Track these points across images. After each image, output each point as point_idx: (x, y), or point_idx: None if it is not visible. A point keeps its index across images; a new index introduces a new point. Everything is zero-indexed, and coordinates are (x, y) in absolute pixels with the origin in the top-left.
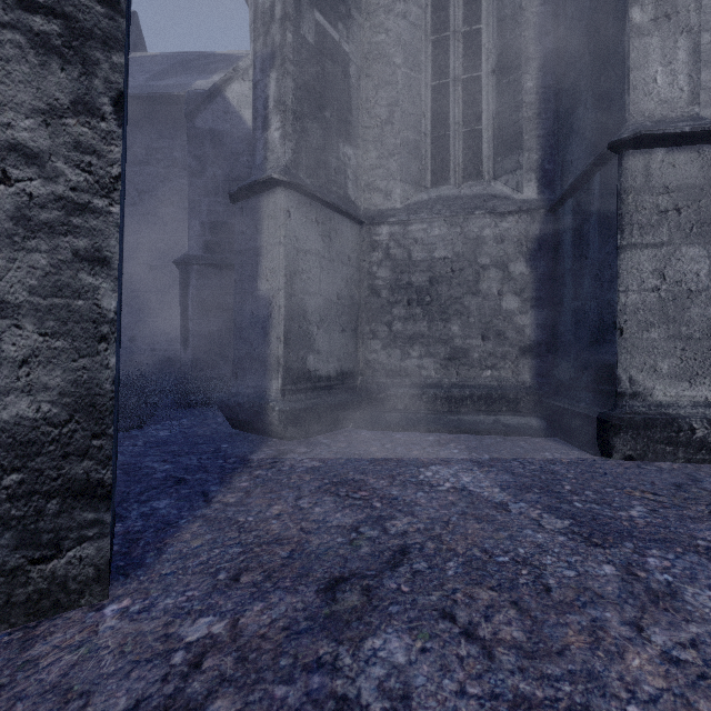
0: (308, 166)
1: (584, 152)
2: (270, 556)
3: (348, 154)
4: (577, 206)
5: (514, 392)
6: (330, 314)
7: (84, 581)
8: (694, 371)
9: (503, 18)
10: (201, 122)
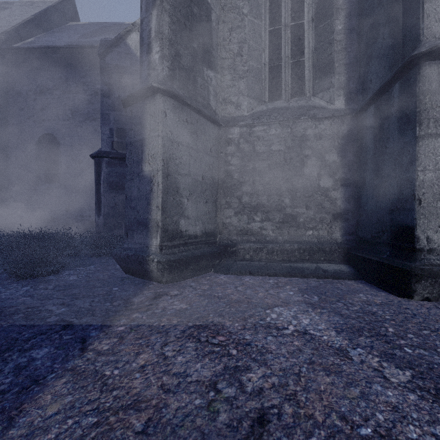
0: (180, 81)
1: (382, 72)
2: (123, 429)
3: (210, 76)
4: (378, 110)
5: (329, 246)
6: (197, 190)
7: None
8: None
9: None
10: (110, 60)
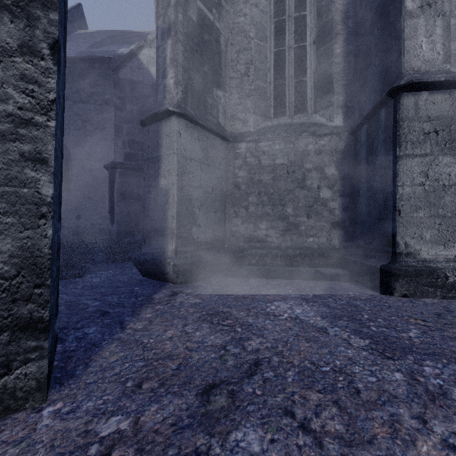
0: (192, 102)
1: (374, 95)
2: (164, 368)
3: (219, 96)
4: (369, 130)
5: (328, 252)
6: (207, 201)
7: (28, 391)
8: (447, 238)
9: (321, 7)
10: (123, 75)
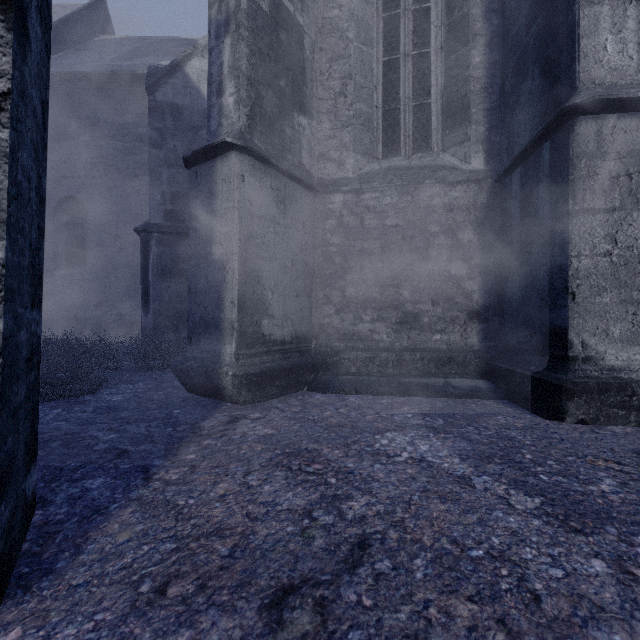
0: (262, 132)
1: (532, 123)
2: (208, 554)
3: (302, 124)
4: (525, 174)
5: (463, 355)
6: (285, 280)
7: None
8: None
9: None
10: (162, 96)
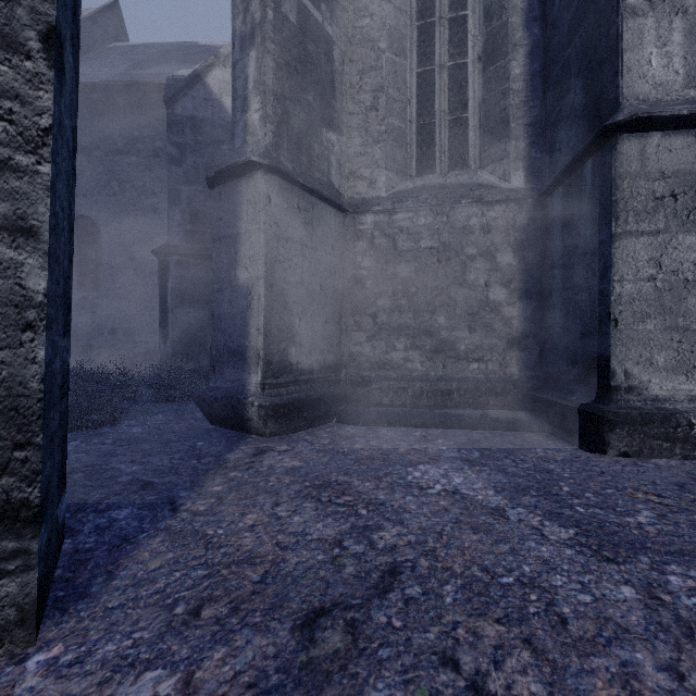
0: (289, 150)
1: (574, 139)
2: (239, 580)
3: (331, 141)
4: (567, 194)
5: (502, 385)
6: (313, 305)
7: (3, 626)
8: (691, 364)
9: (490, 4)
10: (181, 109)
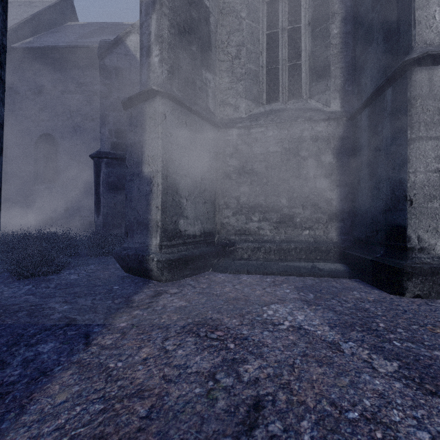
0: (179, 83)
1: (376, 75)
2: (129, 415)
3: (208, 79)
4: (372, 113)
5: (325, 246)
6: (196, 191)
7: None
8: None
9: None
10: (109, 61)
